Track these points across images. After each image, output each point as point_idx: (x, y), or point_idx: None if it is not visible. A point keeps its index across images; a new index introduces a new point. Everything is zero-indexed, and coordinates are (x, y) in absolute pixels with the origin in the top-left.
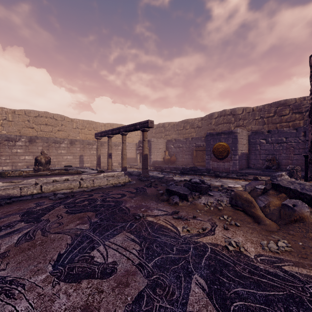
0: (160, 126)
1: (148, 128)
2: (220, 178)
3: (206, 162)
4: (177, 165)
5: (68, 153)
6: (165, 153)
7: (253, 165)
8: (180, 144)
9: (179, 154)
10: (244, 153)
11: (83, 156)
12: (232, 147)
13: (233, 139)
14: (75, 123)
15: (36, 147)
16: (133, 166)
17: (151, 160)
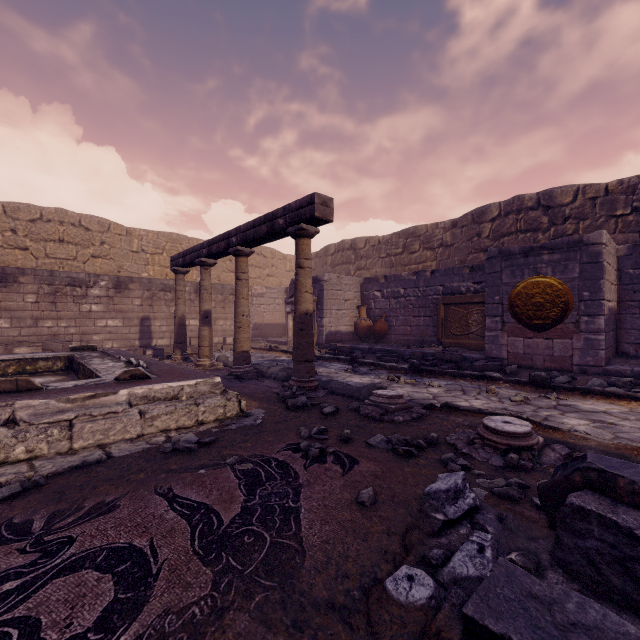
0: (345, 248)
1: (313, 225)
2: (555, 392)
3: (489, 336)
4: (393, 346)
5: (110, 313)
6: (359, 312)
7: (636, 348)
8: (400, 287)
9: (396, 314)
10: (612, 311)
11: (149, 320)
12: (582, 290)
13: (584, 266)
14: (138, 239)
15: (20, 296)
16: (276, 347)
17: (324, 331)
